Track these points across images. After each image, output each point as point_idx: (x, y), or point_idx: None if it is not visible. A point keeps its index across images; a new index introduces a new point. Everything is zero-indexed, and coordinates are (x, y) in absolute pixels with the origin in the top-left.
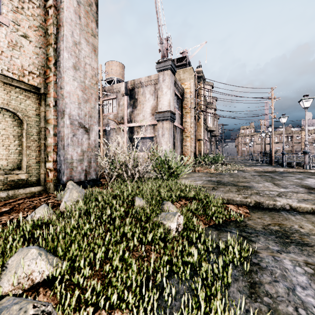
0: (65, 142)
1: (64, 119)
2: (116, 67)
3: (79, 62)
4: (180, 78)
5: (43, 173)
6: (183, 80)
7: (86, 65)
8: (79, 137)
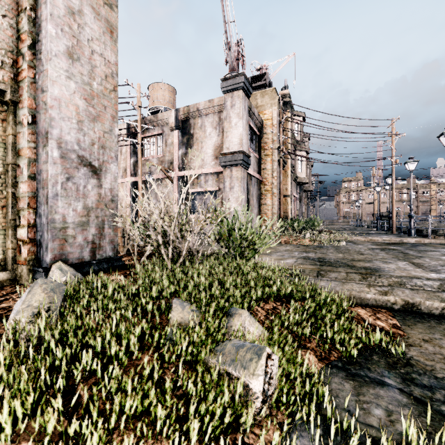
0: (50, 190)
1: (48, 148)
2: (164, 91)
3: (81, 48)
4: (257, 104)
5: (11, 248)
6: (261, 107)
7: (94, 54)
8: (80, 183)
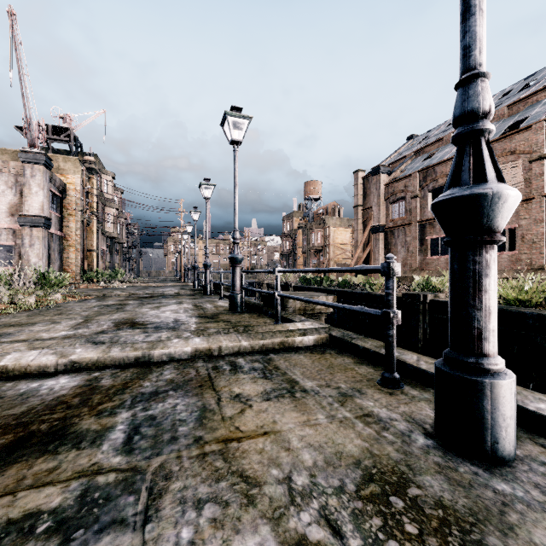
0: None
1: None
2: None
3: None
4: (59, 166)
5: None
6: (64, 171)
7: None
8: None
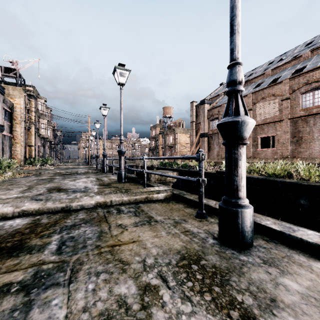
0: None
1: None
2: None
3: None
4: (9, 92)
5: None
6: (12, 96)
7: None
8: None
